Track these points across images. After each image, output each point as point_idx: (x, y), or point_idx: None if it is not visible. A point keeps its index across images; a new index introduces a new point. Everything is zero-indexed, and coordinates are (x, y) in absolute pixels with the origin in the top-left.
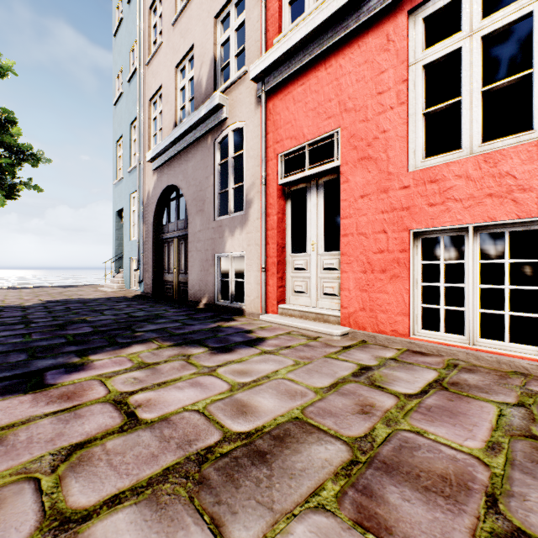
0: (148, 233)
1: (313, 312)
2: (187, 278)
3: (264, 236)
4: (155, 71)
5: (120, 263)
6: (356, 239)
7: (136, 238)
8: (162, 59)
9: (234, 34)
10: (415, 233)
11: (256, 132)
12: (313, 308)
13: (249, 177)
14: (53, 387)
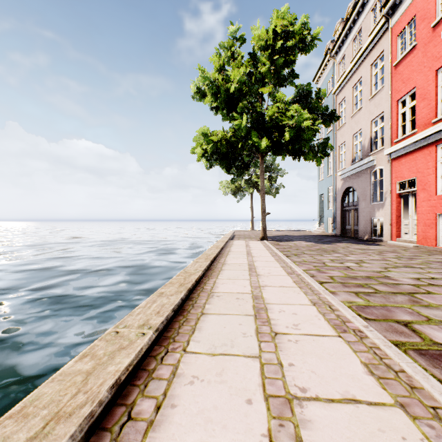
0: (338, 207)
1: (408, 240)
2: (358, 228)
3: (390, 212)
4: (342, 134)
5: (321, 220)
6: (421, 215)
7: (331, 208)
8: (345, 130)
9: (379, 130)
10: (439, 214)
11: (387, 172)
12: (409, 239)
13: (385, 189)
14: (332, 245)
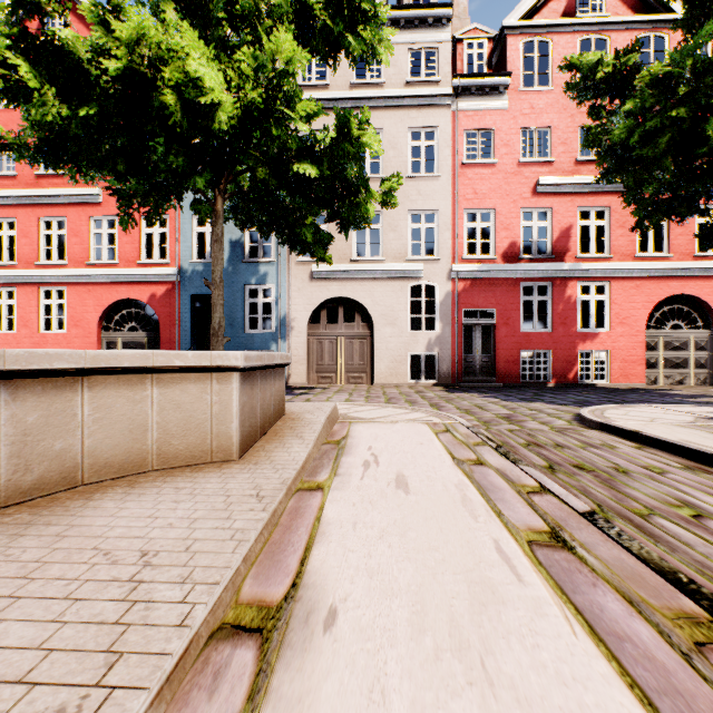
0: None
1: None
2: None
3: None
4: None
5: None
6: None
7: None
8: None
9: None
10: None
11: None
12: None
13: None
14: None
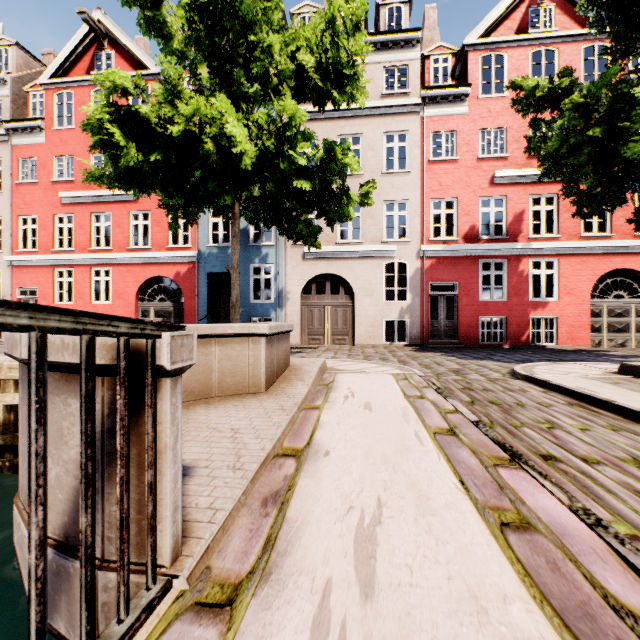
0: None
1: None
2: None
3: None
4: None
5: None
6: None
7: None
8: None
9: None
10: None
11: (8, 277)
12: None
13: (4, 292)
14: None
